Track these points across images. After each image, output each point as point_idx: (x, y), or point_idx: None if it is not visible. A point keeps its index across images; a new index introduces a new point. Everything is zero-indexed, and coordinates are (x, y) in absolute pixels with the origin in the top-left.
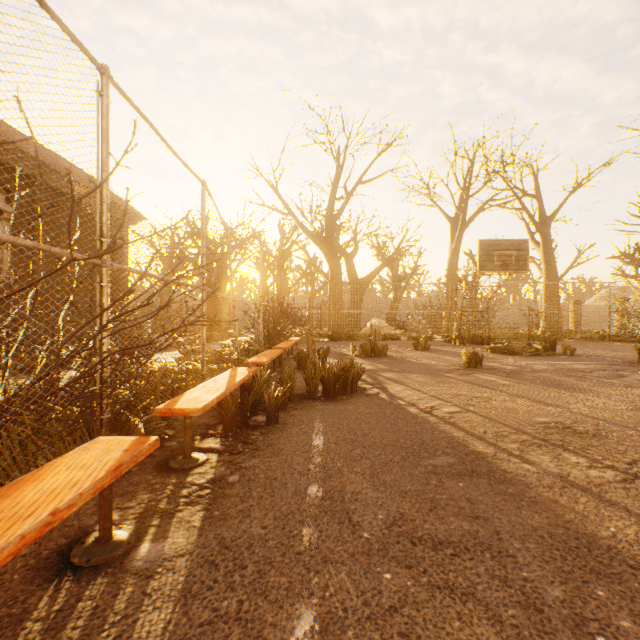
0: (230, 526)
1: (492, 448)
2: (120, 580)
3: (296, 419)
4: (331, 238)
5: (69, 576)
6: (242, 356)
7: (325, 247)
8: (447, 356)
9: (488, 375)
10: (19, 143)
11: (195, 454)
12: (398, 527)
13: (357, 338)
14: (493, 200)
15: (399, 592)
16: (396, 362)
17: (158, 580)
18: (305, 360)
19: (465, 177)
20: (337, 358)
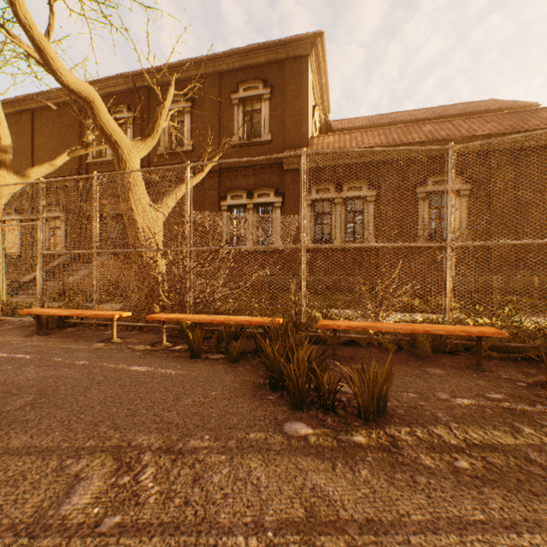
0: (91, 351)
1: None
2: (93, 343)
3: (200, 365)
4: None
5: (106, 340)
6: None
7: None
8: None
9: None
10: (468, 131)
11: (166, 343)
12: (19, 373)
13: None
14: None
15: (3, 367)
16: None
17: (84, 346)
18: None
19: None
20: None
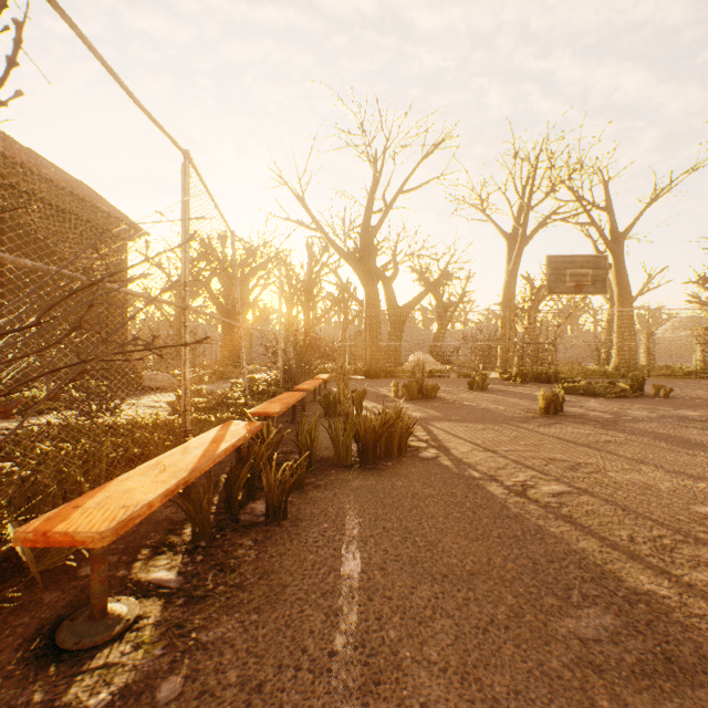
0: None
1: (667, 583)
2: None
3: (316, 509)
4: (367, 257)
5: None
6: (253, 400)
7: (360, 268)
8: (512, 398)
9: (578, 426)
10: None
11: (117, 605)
12: None
13: (398, 375)
14: (556, 213)
15: None
16: (451, 407)
17: None
18: (335, 405)
19: (524, 186)
20: (375, 401)
